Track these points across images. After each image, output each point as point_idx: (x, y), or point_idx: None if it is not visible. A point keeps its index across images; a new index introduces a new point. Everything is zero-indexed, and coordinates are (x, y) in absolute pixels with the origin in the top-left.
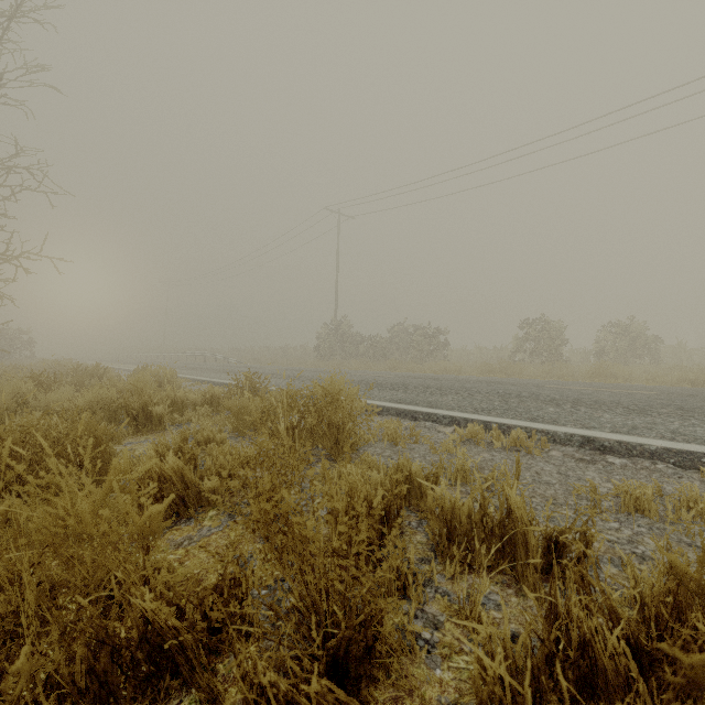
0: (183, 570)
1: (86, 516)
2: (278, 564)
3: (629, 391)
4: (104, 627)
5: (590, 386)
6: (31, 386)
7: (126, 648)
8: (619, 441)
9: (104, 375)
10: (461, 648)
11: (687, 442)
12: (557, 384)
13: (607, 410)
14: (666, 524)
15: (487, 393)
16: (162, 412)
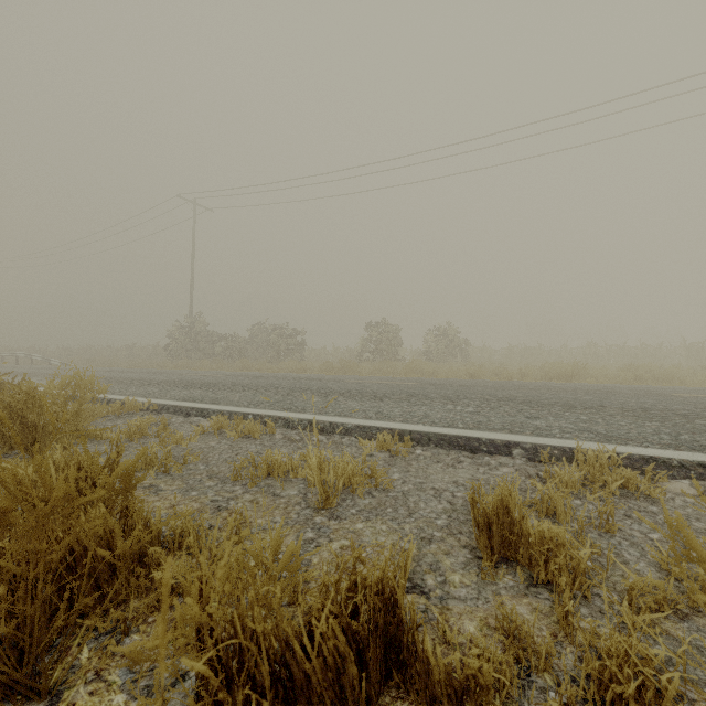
0: None
1: None
2: None
3: (401, 383)
4: None
5: (383, 379)
6: None
7: None
8: (331, 422)
9: None
10: None
11: (376, 419)
12: (358, 379)
13: (357, 398)
14: (279, 482)
15: (282, 388)
16: None
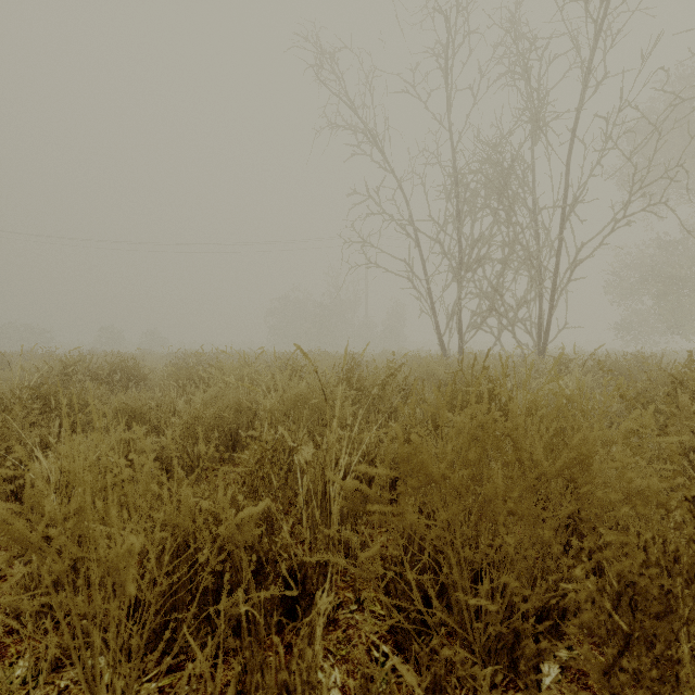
0: None
1: None
2: None
3: None
4: None
5: None
6: None
7: None
8: None
9: None
10: None
11: None
12: None
13: None
14: None
15: None
16: None
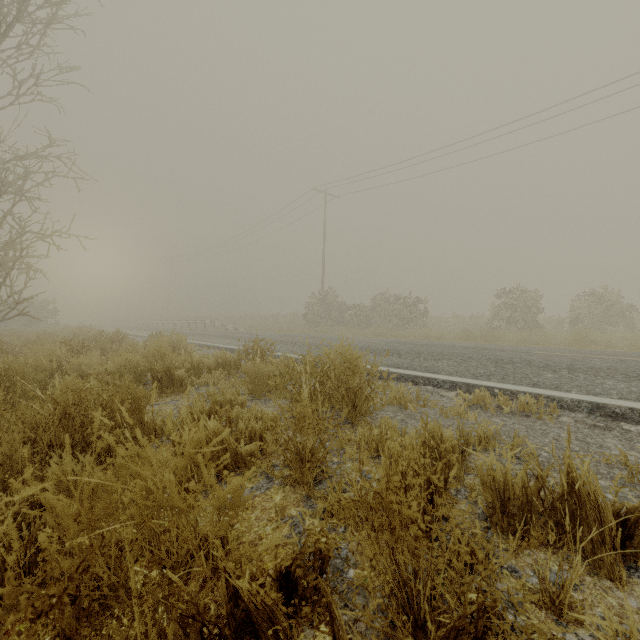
0: (264, 543)
1: (173, 488)
2: (374, 545)
3: (619, 358)
4: (194, 604)
5: (577, 352)
6: (64, 350)
7: (214, 625)
8: (631, 408)
9: (122, 340)
10: (552, 634)
11: None
12: (544, 351)
13: (606, 376)
14: None
15: (479, 359)
16: (183, 375)
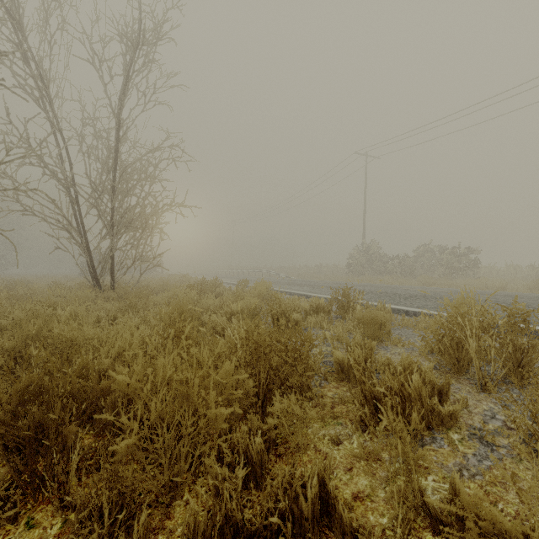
0: None
1: None
2: None
3: None
4: None
5: None
6: (195, 293)
7: None
8: None
9: (220, 285)
10: None
11: None
12: None
13: None
14: None
15: None
16: (298, 318)
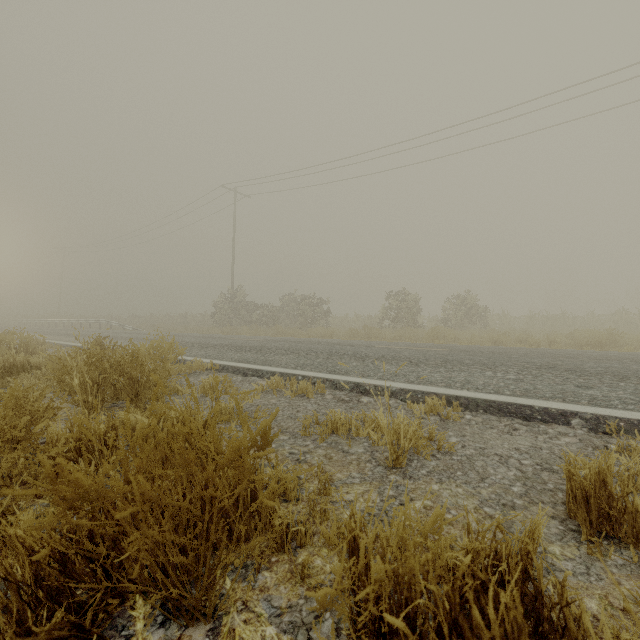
0: None
1: None
2: None
3: (430, 349)
4: None
5: (410, 345)
6: None
7: None
8: (376, 385)
9: None
10: None
11: (419, 384)
12: (387, 345)
13: (394, 363)
14: (344, 440)
15: (321, 353)
16: None
